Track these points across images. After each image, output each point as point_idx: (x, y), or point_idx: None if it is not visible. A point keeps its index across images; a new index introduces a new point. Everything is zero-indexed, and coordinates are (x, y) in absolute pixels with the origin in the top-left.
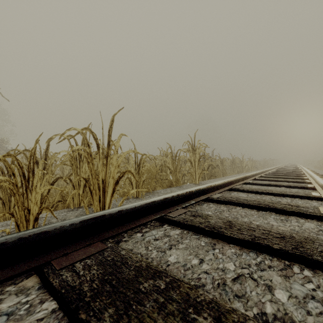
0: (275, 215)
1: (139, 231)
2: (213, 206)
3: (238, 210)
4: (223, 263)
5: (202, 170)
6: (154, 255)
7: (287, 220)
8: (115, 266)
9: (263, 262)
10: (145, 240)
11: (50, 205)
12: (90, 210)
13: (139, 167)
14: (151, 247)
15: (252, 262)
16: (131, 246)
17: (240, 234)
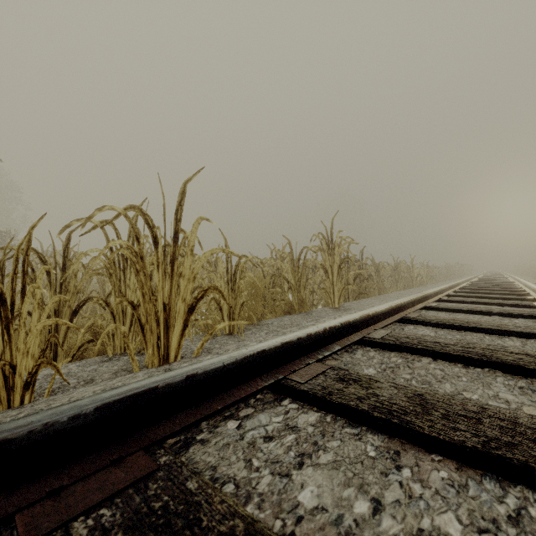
0: (504, 376)
1: (231, 416)
2: (376, 356)
3: (427, 365)
4: (430, 515)
5: (346, 284)
6: (265, 486)
7: (534, 390)
8: (170, 532)
9: (525, 513)
10: (243, 441)
11: (72, 349)
12: (142, 359)
13: (233, 280)
14: (256, 459)
15: (498, 511)
16: (214, 457)
17: (452, 431)
